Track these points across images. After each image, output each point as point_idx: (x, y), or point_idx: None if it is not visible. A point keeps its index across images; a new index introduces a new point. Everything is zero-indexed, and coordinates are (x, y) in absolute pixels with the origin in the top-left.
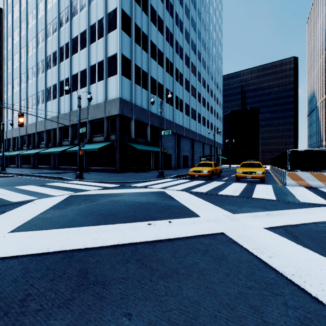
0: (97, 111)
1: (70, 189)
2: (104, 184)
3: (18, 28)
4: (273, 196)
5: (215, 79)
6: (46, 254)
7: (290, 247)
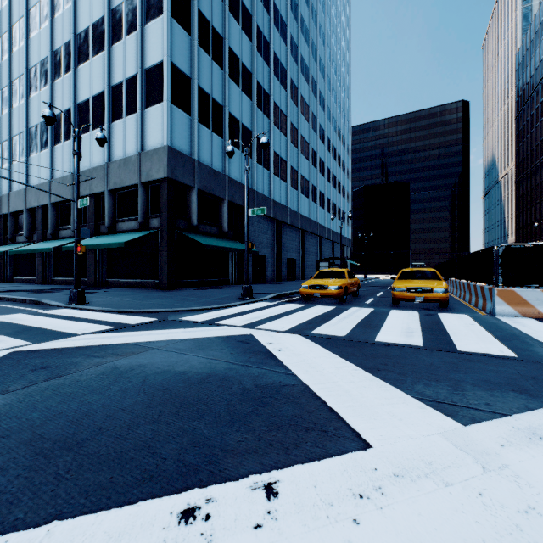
0: (124, 172)
1: (28, 333)
2: (123, 316)
3: None
4: (501, 345)
5: (340, 129)
6: None
7: None
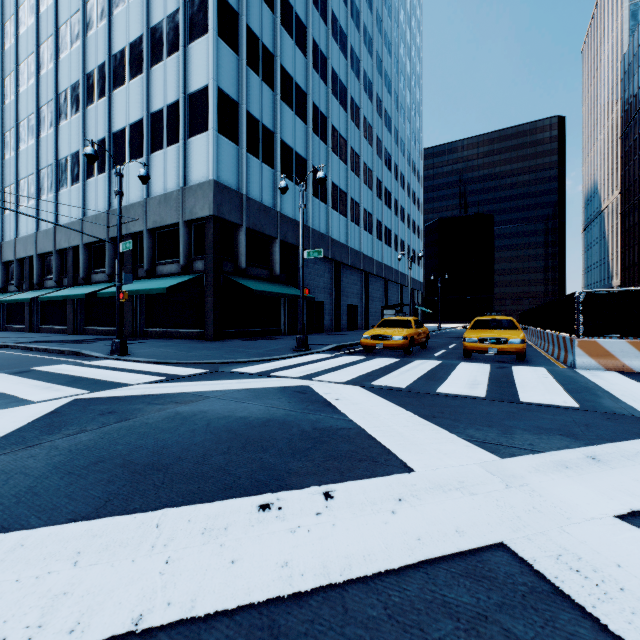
0: (165, 209)
1: (82, 383)
2: (172, 367)
3: None
4: (567, 397)
5: (409, 153)
6: None
7: None
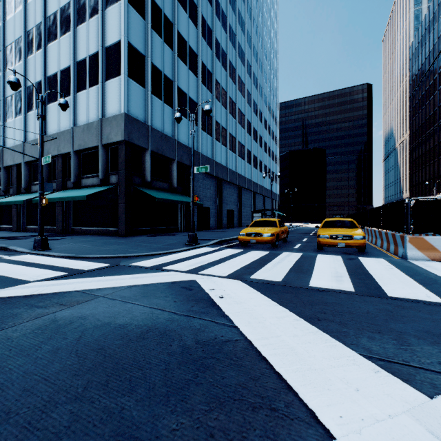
0: (87, 135)
1: None
2: (79, 261)
3: None
4: (425, 290)
5: (270, 104)
6: None
7: None
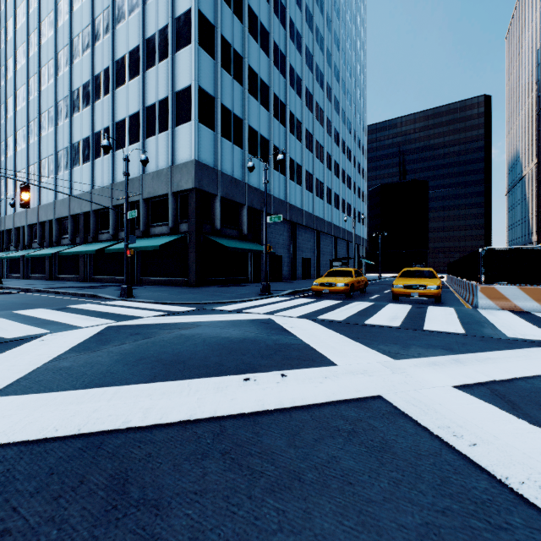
0: (157, 183)
1: (108, 316)
2: (169, 306)
3: (24, 43)
4: (459, 327)
5: (355, 131)
6: (51, 442)
7: (507, 425)
